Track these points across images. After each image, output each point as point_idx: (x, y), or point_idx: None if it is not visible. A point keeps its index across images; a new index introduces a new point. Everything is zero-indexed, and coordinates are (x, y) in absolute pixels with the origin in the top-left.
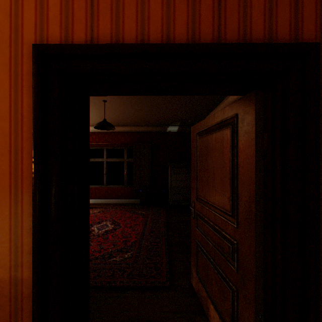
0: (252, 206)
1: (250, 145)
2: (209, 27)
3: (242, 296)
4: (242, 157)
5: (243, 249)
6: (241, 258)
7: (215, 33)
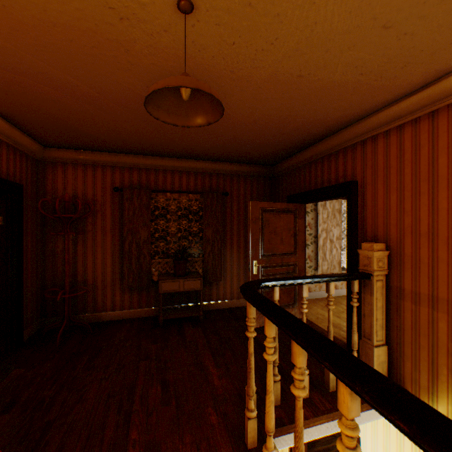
0: None
1: None
2: None
3: None
4: None
5: None
6: None
7: None
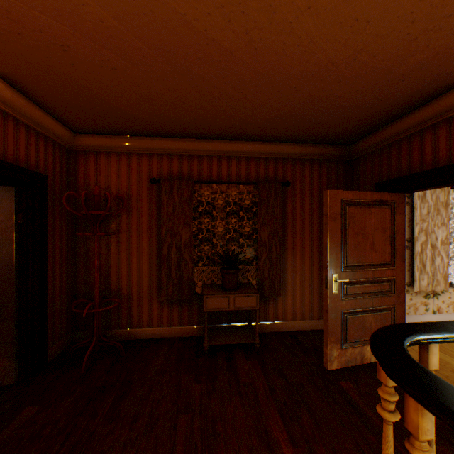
0: (14, 257)
1: (11, 219)
2: (0, 146)
3: (3, 321)
4: (2, 227)
5: (4, 288)
6: (1, 296)
7: (4, 151)
